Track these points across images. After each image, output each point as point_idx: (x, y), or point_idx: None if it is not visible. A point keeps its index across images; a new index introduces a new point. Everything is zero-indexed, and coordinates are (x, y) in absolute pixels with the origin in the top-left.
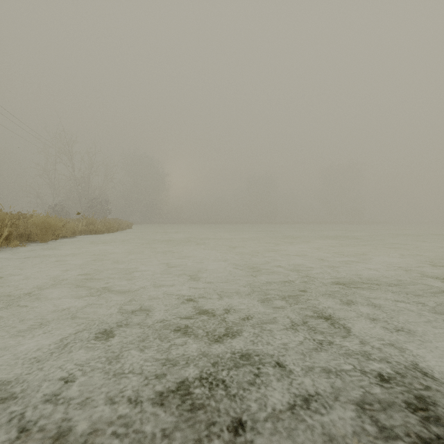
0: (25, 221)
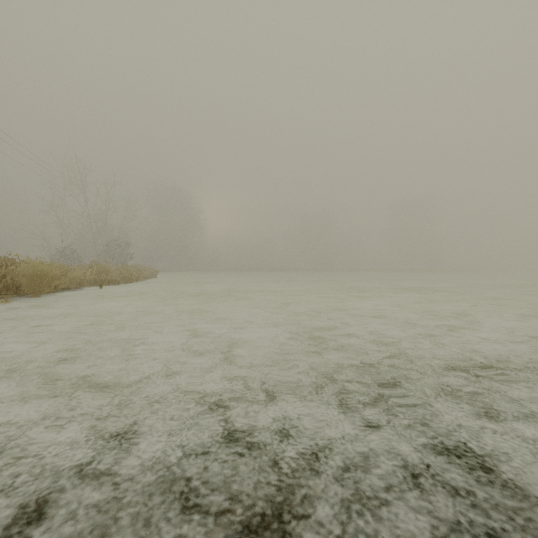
0: (13, 269)
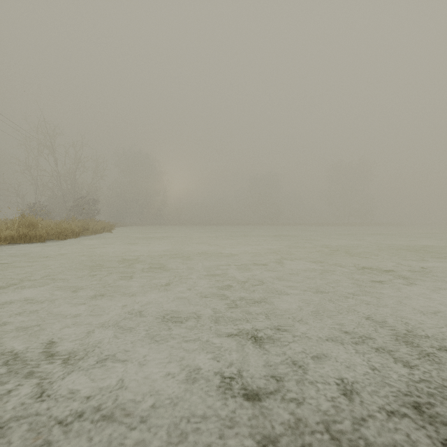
0: None
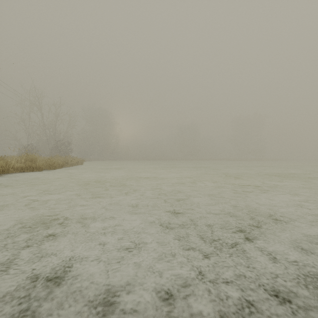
0: None
